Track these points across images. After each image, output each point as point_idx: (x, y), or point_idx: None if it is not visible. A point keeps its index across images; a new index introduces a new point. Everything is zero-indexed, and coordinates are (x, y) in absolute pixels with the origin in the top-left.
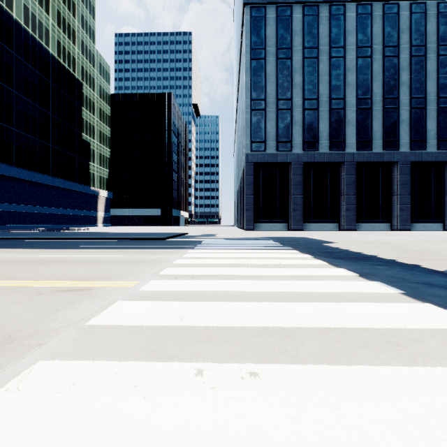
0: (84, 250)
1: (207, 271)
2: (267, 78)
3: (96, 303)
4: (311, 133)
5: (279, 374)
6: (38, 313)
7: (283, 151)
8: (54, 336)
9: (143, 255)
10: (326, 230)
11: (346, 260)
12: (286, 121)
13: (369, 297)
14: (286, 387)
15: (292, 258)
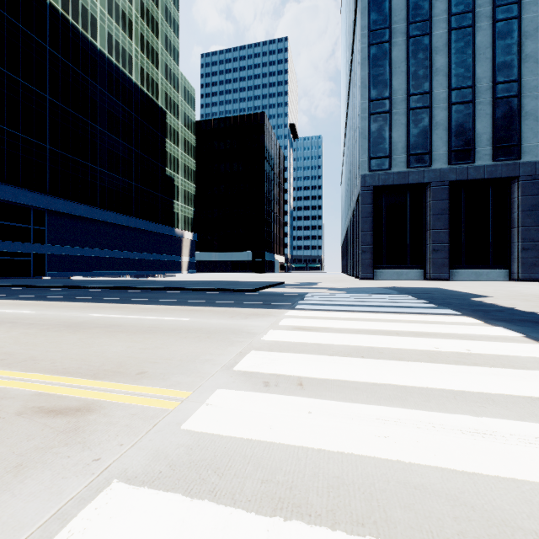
0: (146, 306)
1: (325, 366)
2: (392, 68)
3: (58, 483)
4: (463, 137)
5: None
6: None
7: (418, 167)
8: None
9: (219, 318)
10: (486, 279)
11: (511, 323)
12: (422, 125)
13: None
14: None
15: (480, 336)
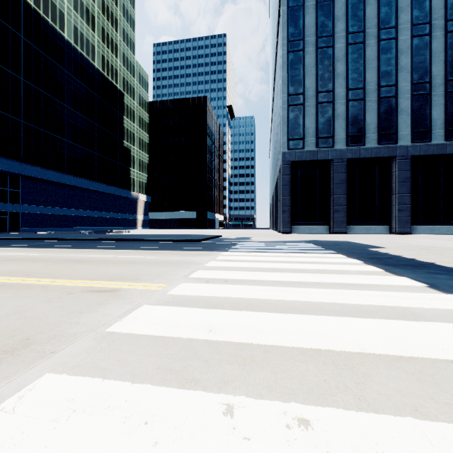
0: (121, 251)
1: (240, 275)
2: (305, 70)
3: (121, 306)
4: (356, 126)
5: (342, 427)
6: (62, 315)
7: (324, 147)
8: (71, 343)
9: (176, 256)
10: (374, 233)
11: (397, 267)
12: (327, 115)
13: (451, 316)
14: (355, 452)
15: (337, 263)
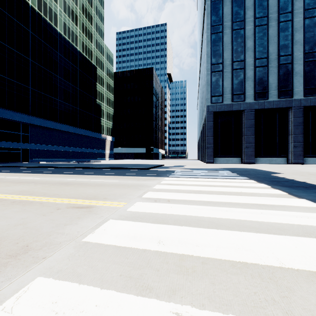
0: (94, 176)
1: (179, 196)
2: (224, 46)
3: (93, 220)
4: (262, 85)
5: None
6: (52, 226)
7: (237, 101)
8: (57, 250)
9: (132, 181)
10: (275, 163)
11: (292, 188)
12: (240, 78)
13: None
14: None
15: (251, 187)
